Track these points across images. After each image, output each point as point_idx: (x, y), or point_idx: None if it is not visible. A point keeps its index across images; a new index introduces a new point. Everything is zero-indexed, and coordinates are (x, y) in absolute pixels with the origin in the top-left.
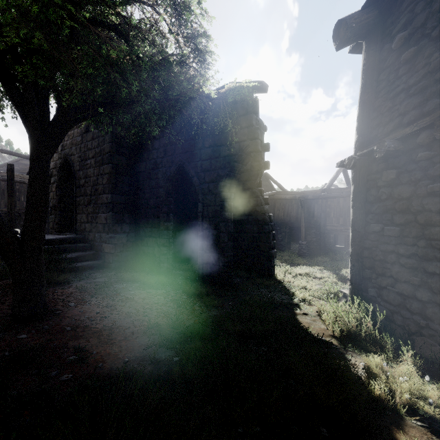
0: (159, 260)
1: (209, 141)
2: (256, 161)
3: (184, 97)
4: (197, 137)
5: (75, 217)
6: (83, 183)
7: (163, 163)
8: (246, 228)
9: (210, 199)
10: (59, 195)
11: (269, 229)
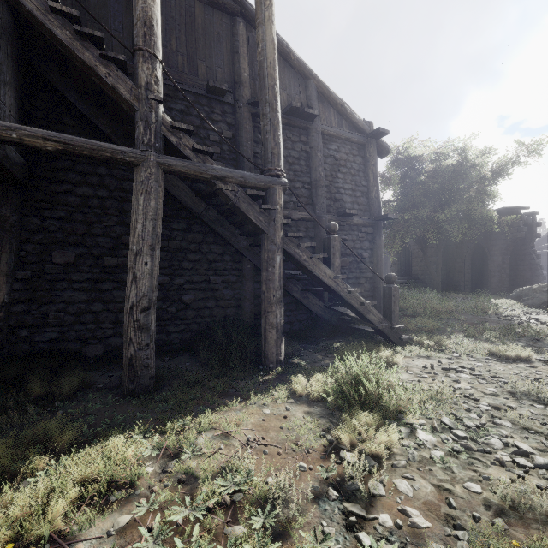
0: (463, 288)
1: (494, 232)
2: (529, 234)
3: (484, 225)
4: (487, 229)
5: (411, 268)
6: (416, 252)
7: (465, 241)
8: (522, 273)
9: (495, 259)
10: (397, 257)
11: (539, 273)
